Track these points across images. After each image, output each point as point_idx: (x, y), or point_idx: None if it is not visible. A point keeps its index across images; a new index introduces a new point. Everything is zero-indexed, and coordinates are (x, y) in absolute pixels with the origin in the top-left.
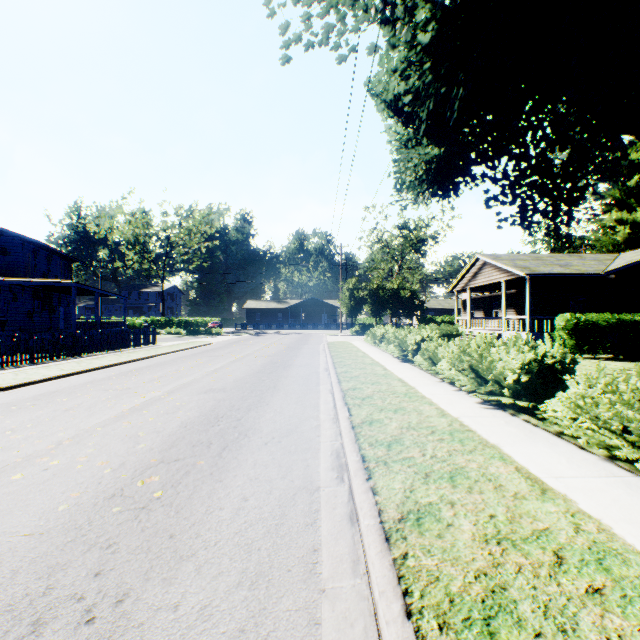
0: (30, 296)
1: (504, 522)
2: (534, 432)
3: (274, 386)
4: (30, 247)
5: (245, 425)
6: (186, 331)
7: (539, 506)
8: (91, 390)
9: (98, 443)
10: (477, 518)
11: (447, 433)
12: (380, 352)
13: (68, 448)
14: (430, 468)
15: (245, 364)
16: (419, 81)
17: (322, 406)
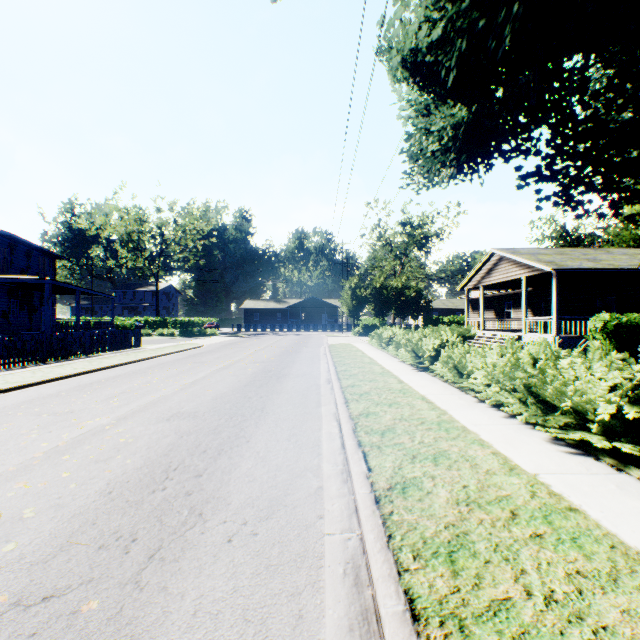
0: (5, 294)
1: None
2: None
3: (262, 408)
4: (5, 241)
5: (205, 489)
6: (179, 332)
7: None
8: (19, 415)
9: None
10: None
11: (540, 518)
12: (389, 357)
13: None
14: None
15: (232, 373)
16: (452, 6)
17: (325, 445)
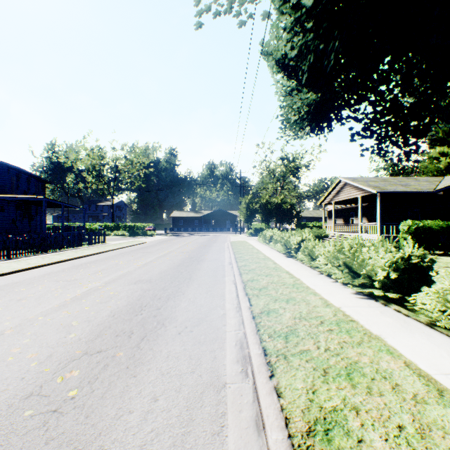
0: (14, 208)
1: (415, 437)
2: (408, 322)
3: (189, 277)
4: (14, 172)
5: (163, 314)
6: (129, 233)
7: (443, 413)
8: (46, 281)
9: (35, 333)
10: (386, 430)
11: (334, 323)
12: (269, 249)
13: (7, 338)
14: (327, 363)
15: (169, 259)
16: (303, 38)
17: (227, 295)
